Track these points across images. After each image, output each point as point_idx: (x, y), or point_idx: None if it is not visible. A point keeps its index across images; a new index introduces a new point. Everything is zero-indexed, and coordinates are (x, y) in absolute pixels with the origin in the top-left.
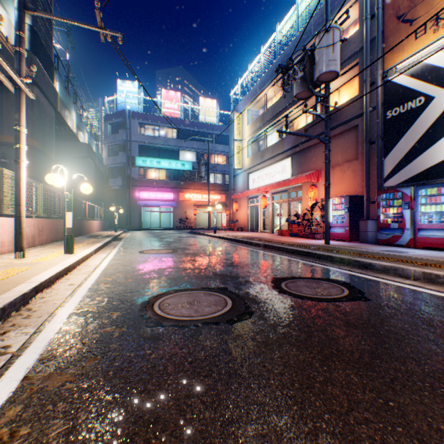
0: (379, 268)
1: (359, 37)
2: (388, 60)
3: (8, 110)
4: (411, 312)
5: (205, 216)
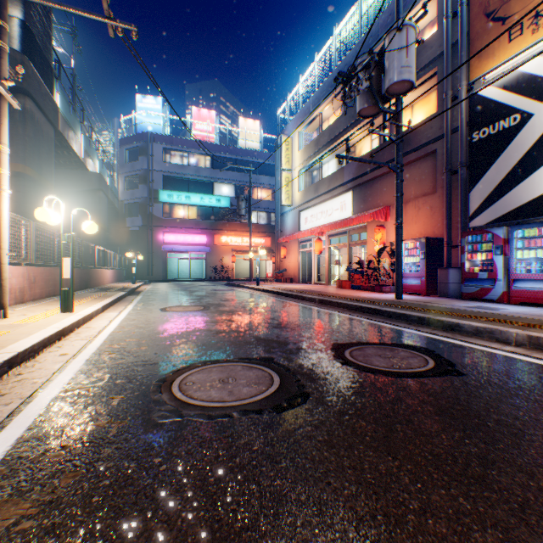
0: (470, 330)
1: (437, 40)
2: (474, 68)
3: None
4: (524, 392)
5: (245, 264)
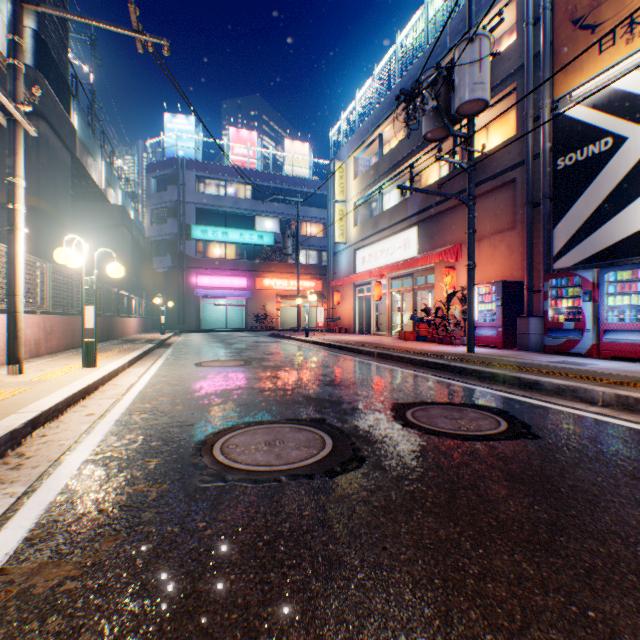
0: (550, 388)
1: (516, 50)
2: (559, 83)
3: (2, 155)
4: (605, 457)
5: (292, 312)
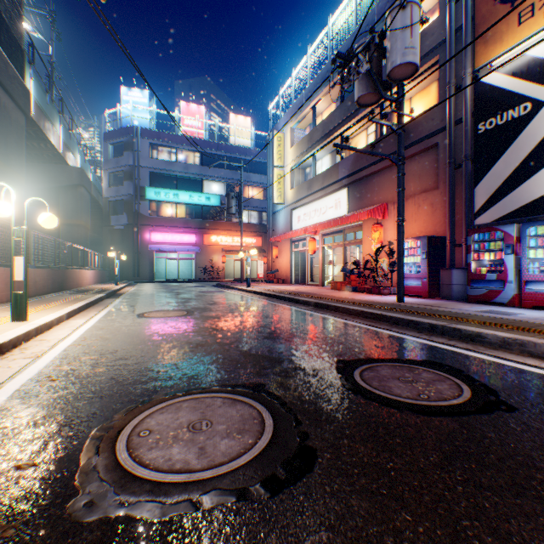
0: (495, 341)
1: (439, 26)
2: (480, 54)
3: None
4: None
5: (236, 265)
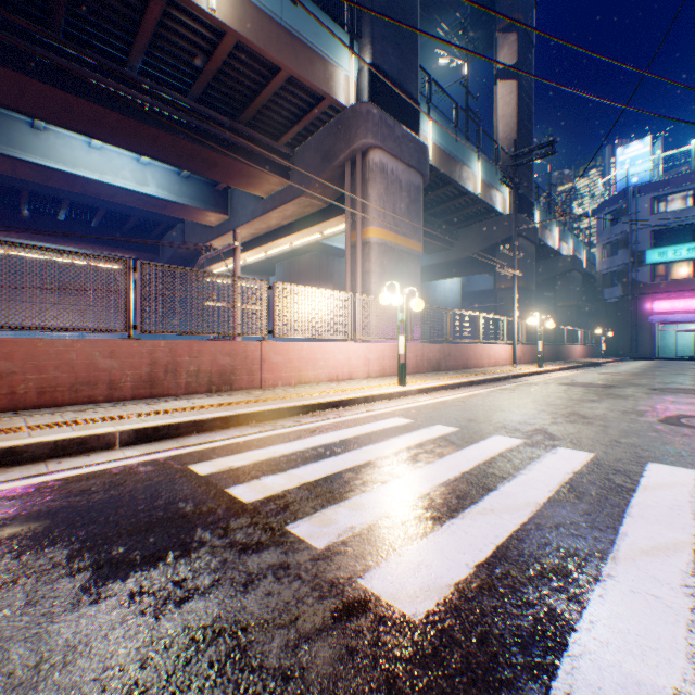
0: None
1: None
2: None
3: (501, 264)
4: None
5: None
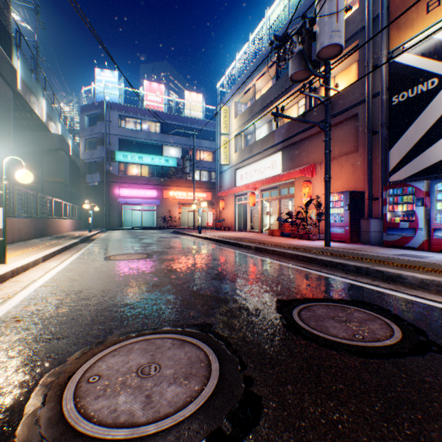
0: (414, 281)
1: (359, 16)
2: (394, 38)
3: None
4: None
5: (190, 215)
